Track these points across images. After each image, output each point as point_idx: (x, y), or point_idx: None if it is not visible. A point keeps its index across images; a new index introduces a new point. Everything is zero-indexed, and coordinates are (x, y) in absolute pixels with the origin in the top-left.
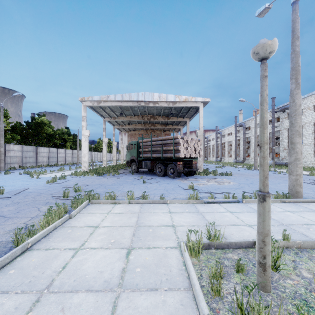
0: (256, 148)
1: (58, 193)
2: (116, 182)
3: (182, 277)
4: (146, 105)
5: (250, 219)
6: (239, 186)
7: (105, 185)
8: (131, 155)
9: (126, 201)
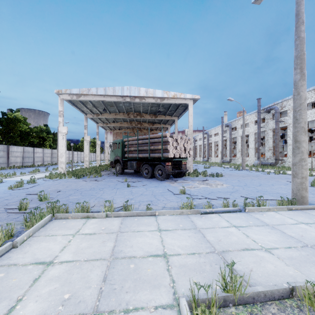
0: (244, 148)
1: (17, 203)
2: (96, 186)
3: None
4: (132, 100)
5: (263, 238)
6: (234, 189)
7: (82, 190)
8: (115, 155)
9: (103, 214)
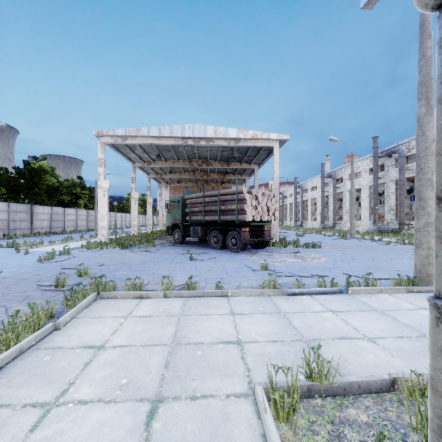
0: (353, 208)
1: (51, 279)
2: (148, 260)
3: None
4: (196, 143)
5: (367, 326)
6: (335, 264)
7: (131, 264)
8: (173, 217)
9: (160, 293)
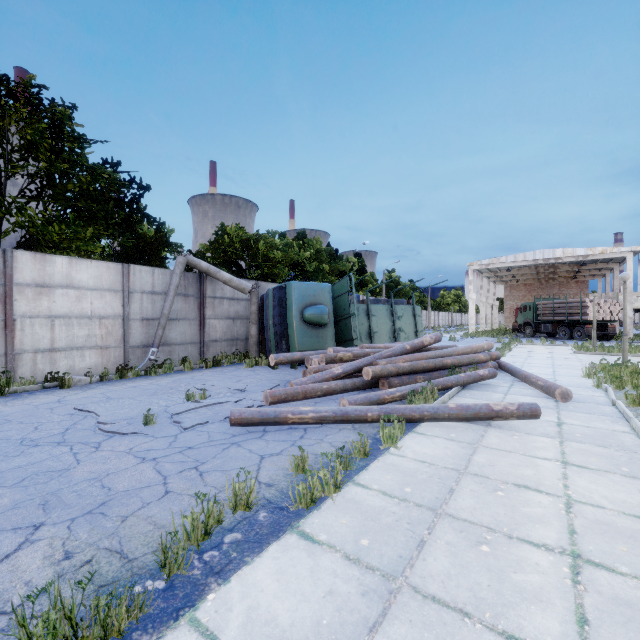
0: None
1: None
2: None
3: (569, 350)
4: (545, 262)
5: None
6: None
7: None
8: (524, 317)
9: (540, 343)
